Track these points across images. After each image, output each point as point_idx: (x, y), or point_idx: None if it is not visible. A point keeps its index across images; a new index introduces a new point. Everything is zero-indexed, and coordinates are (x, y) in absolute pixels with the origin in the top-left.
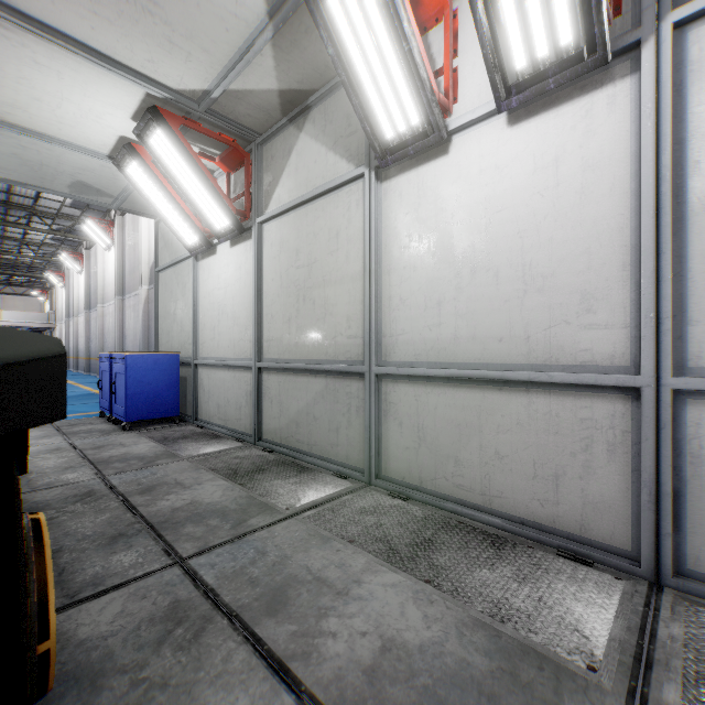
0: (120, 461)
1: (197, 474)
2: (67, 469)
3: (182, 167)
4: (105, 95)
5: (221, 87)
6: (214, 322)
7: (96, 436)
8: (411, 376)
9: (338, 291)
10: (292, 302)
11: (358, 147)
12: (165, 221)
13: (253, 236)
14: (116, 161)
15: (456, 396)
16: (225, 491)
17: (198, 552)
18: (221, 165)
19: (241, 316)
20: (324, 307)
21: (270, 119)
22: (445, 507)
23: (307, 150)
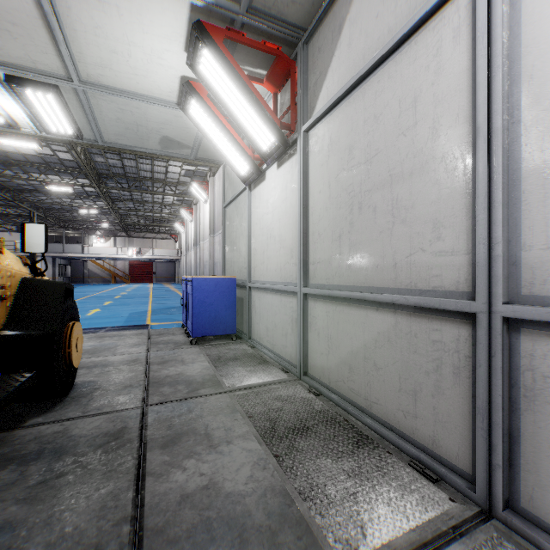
0: (171, 383)
1: (231, 420)
2: (125, 389)
3: (228, 88)
4: (158, 26)
5: None
6: (263, 246)
7: (169, 349)
8: None
9: (416, 185)
10: (343, 214)
11: None
12: (222, 156)
13: (298, 147)
14: (181, 105)
15: None
16: (254, 469)
17: None
18: (268, 86)
19: (287, 238)
20: (391, 214)
21: (316, 1)
22: None
23: (365, 9)
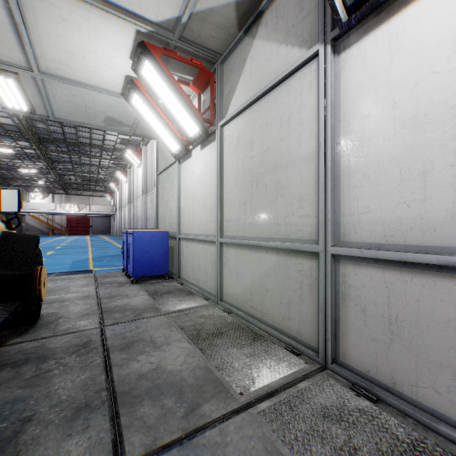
0: (120, 311)
1: (169, 332)
2: (84, 316)
3: (164, 90)
4: (110, 40)
5: (188, 10)
6: (190, 207)
7: (114, 287)
8: (379, 259)
9: (289, 173)
10: (246, 187)
11: (311, 28)
12: (158, 136)
13: (216, 137)
14: (125, 96)
15: (454, 289)
16: (186, 357)
17: (143, 455)
18: (194, 88)
19: (208, 202)
20: (275, 190)
21: (228, 37)
22: (437, 429)
23: (260, 52)
